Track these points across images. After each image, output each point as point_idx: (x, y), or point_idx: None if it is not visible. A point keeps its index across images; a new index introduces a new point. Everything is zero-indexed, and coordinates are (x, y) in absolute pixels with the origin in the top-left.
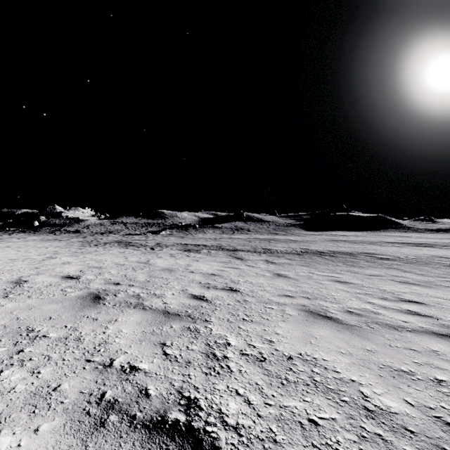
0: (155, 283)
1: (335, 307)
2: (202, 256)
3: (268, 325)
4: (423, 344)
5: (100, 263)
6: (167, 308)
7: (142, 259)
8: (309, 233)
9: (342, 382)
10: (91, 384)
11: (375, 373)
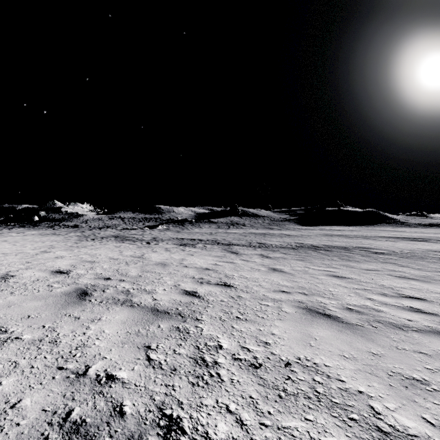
0: (146, 277)
1: (333, 304)
2: (197, 250)
3: (263, 325)
4: (433, 347)
5: (94, 257)
6: (157, 305)
7: (137, 253)
8: (303, 227)
9: (349, 394)
10: (57, 398)
11: (385, 382)
